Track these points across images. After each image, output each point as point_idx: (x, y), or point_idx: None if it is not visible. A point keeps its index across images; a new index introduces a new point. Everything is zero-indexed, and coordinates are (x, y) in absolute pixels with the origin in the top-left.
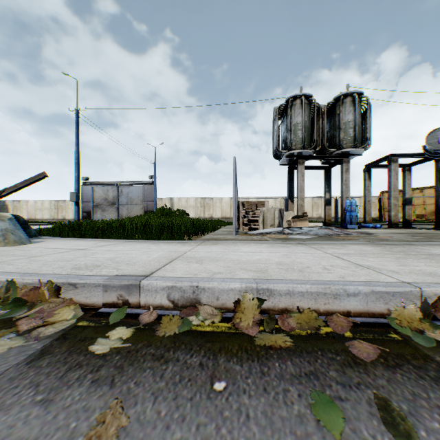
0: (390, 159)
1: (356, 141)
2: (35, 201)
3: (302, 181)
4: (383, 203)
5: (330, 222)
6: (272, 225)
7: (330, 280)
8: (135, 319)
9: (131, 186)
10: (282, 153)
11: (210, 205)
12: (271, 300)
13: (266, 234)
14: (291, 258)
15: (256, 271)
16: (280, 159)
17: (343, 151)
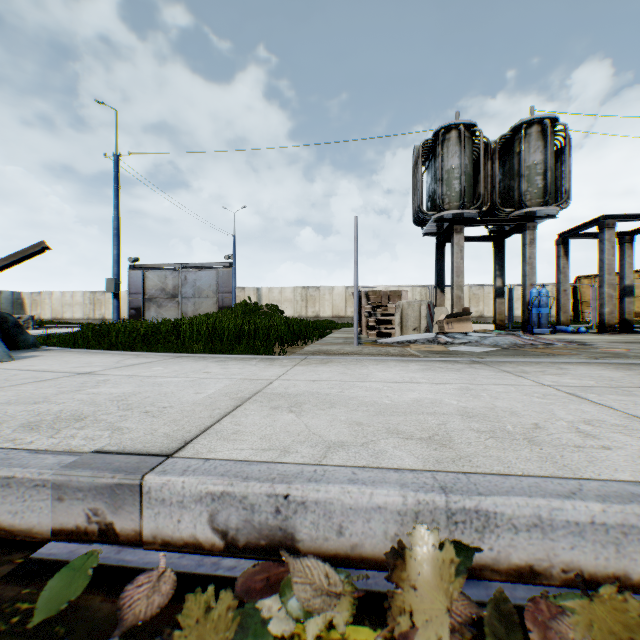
0: (602, 223)
1: (548, 196)
2: (62, 292)
3: (460, 259)
4: (580, 295)
5: (502, 323)
6: (416, 329)
7: (636, 481)
8: (112, 596)
9: (200, 271)
10: (428, 216)
11: (315, 299)
12: (489, 542)
13: (407, 343)
14: (481, 397)
15: (426, 439)
16: (425, 225)
17: (526, 211)
